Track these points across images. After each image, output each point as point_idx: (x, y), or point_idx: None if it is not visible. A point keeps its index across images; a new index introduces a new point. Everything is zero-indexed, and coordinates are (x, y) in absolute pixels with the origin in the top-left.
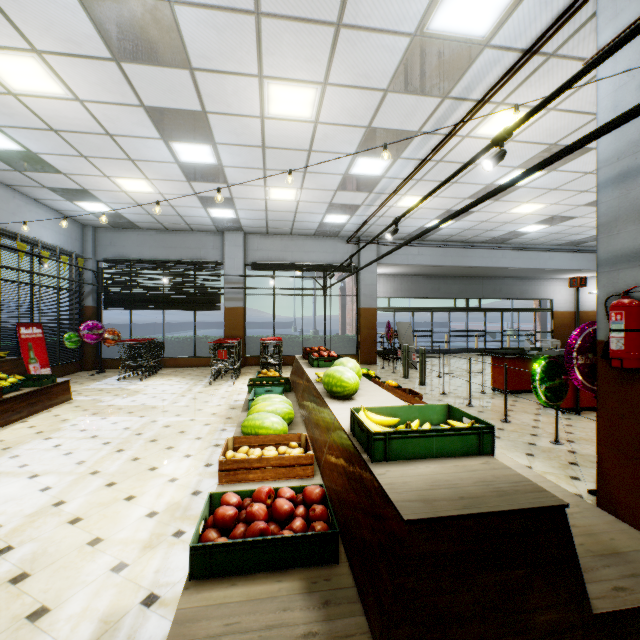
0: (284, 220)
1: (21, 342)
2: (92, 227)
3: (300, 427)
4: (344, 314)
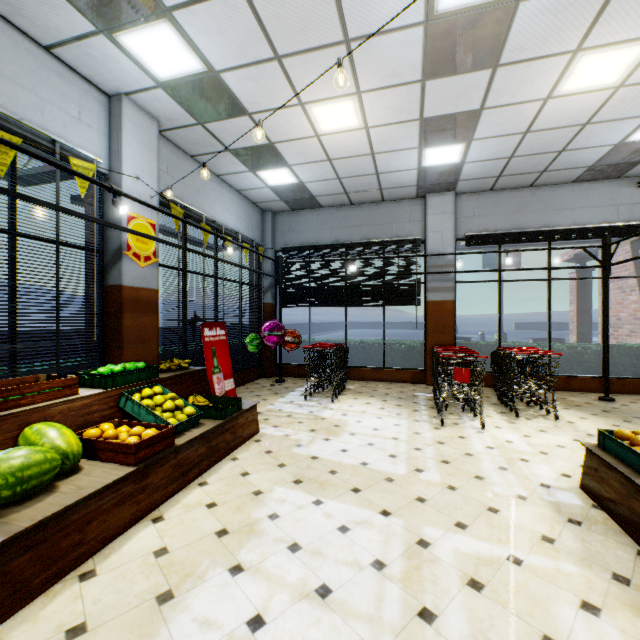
0: (543, 152)
1: (204, 346)
2: (270, 212)
3: None
4: (582, 310)
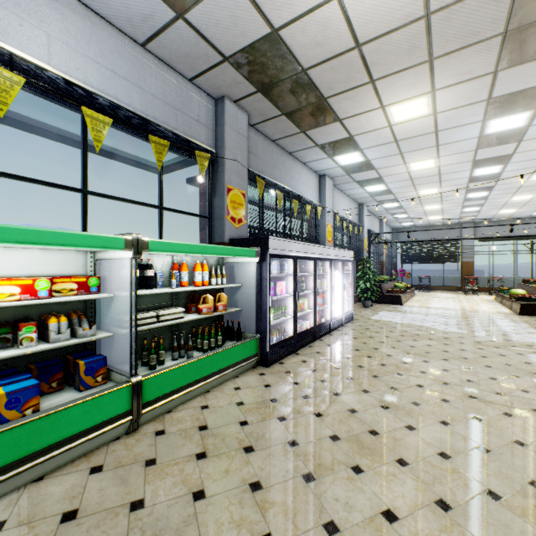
0: (503, 217)
1: (392, 275)
2: (395, 229)
3: None
4: None
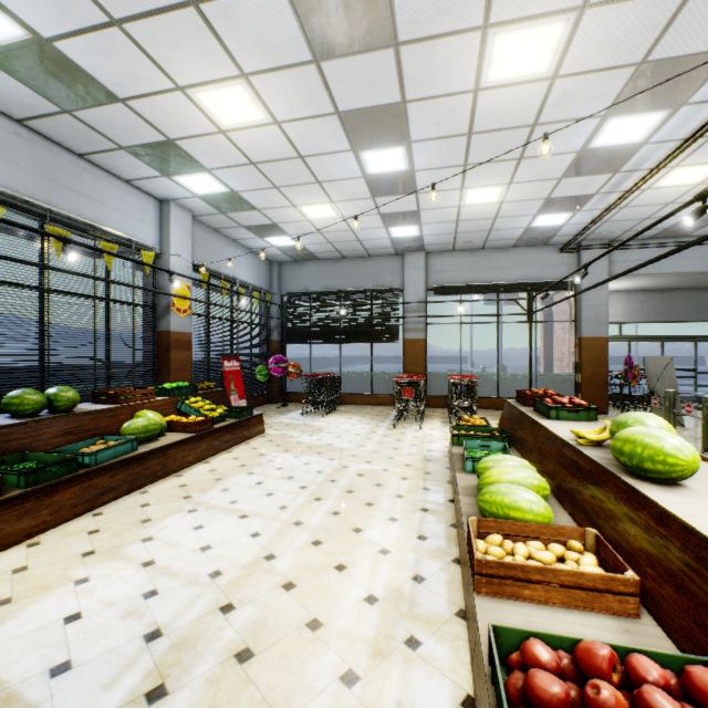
0: (477, 231)
1: (224, 374)
2: (277, 263)
3: (556, 509)
4: (548, 346)
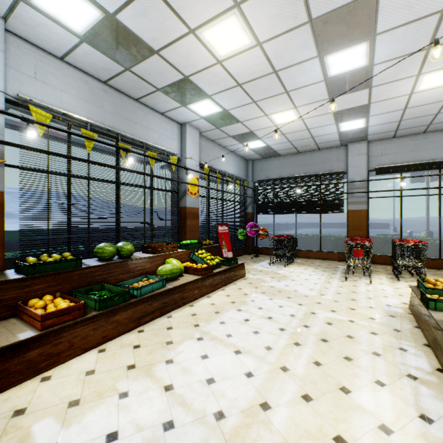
0: (423, 116)
1: (218, 235)
2: (251, 160)
3: None
4: None
